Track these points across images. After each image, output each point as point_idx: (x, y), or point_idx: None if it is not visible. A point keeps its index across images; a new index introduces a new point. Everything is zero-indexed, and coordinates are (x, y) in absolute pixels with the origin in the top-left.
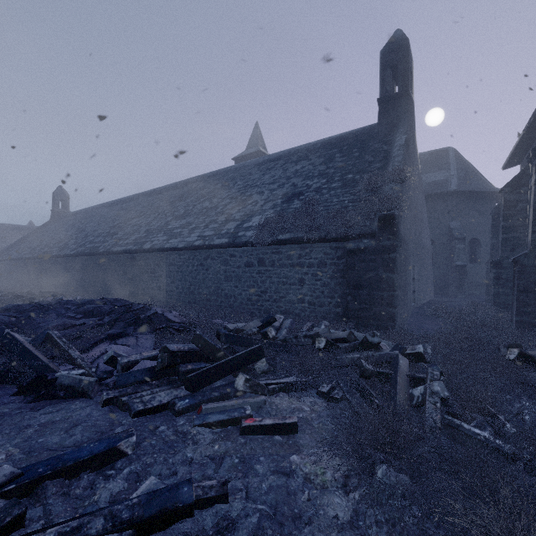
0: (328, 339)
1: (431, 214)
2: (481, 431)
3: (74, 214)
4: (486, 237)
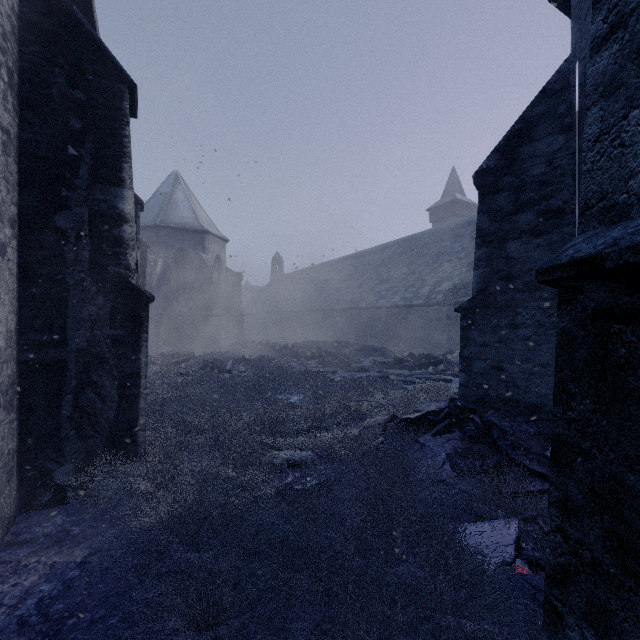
0: None
1: None
2: None
3: (289, 276)
4: None
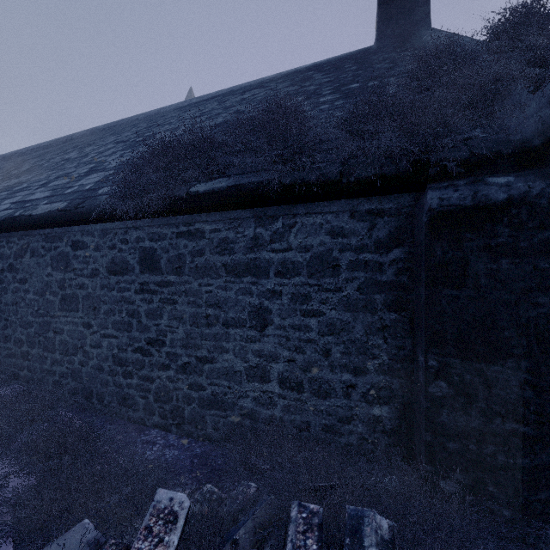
0: None
1: None
2: None
3: None
4: None
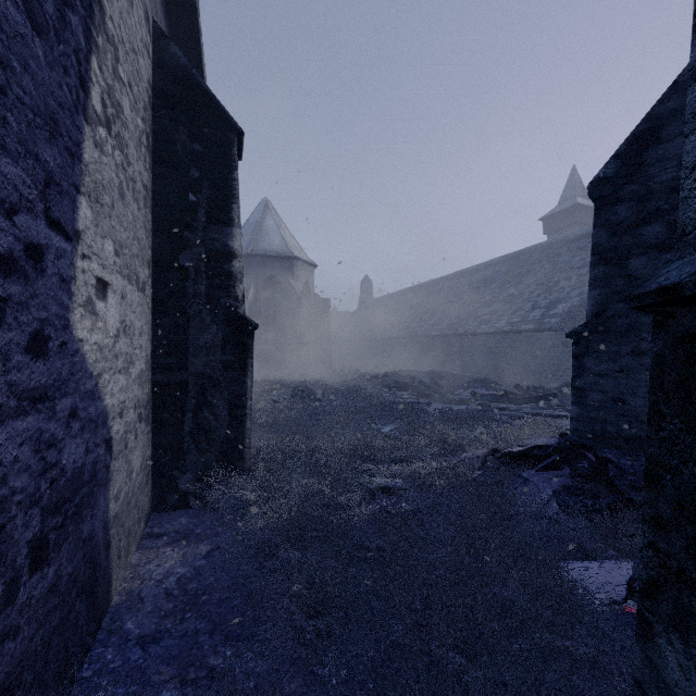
0: None
1: None
2: None
3: (379, 301)
4: None
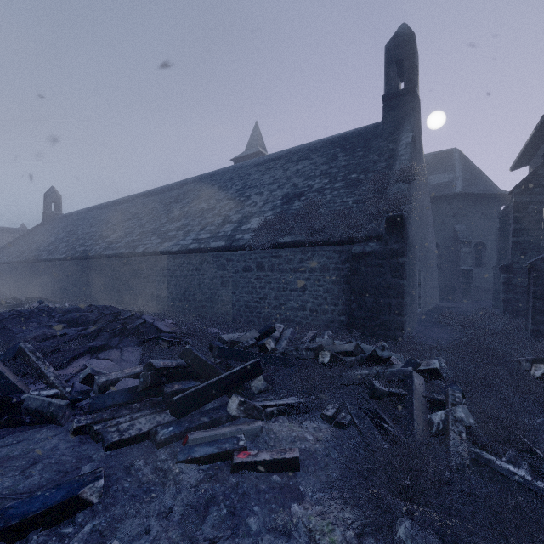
0: (333, 353)
1: (436, 217)
2: (517, 468)
3: (66, 216)
4: (491, 241)
